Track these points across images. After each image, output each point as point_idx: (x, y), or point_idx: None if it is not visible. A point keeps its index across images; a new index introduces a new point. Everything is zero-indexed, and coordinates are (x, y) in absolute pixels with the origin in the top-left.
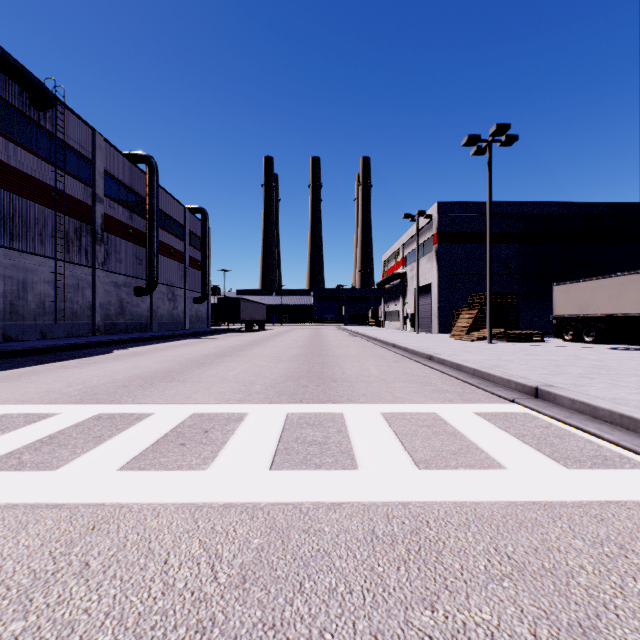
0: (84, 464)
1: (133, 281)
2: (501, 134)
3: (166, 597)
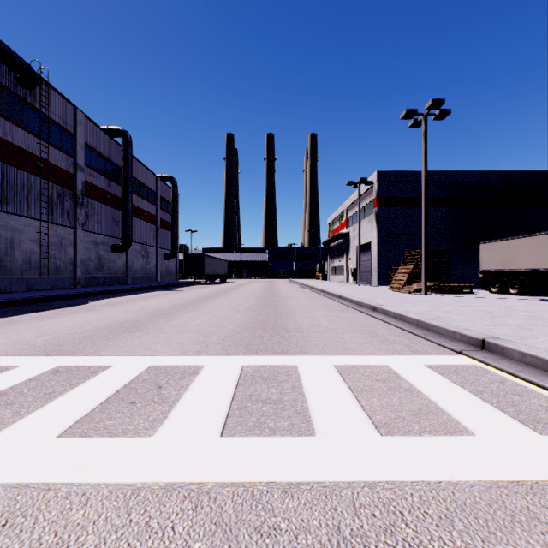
0: (23, 428)
1: (110, 240)
2: (436, 108)
3: None
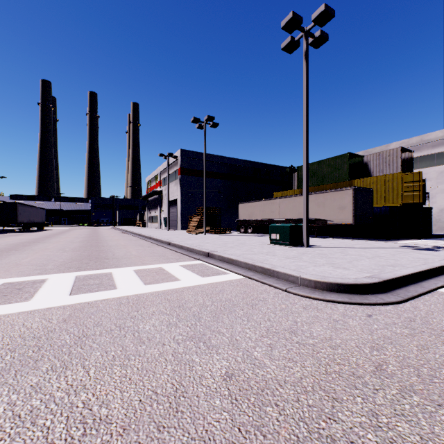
0: None
1: None
2: (210, 121)
3: (30, 330)
